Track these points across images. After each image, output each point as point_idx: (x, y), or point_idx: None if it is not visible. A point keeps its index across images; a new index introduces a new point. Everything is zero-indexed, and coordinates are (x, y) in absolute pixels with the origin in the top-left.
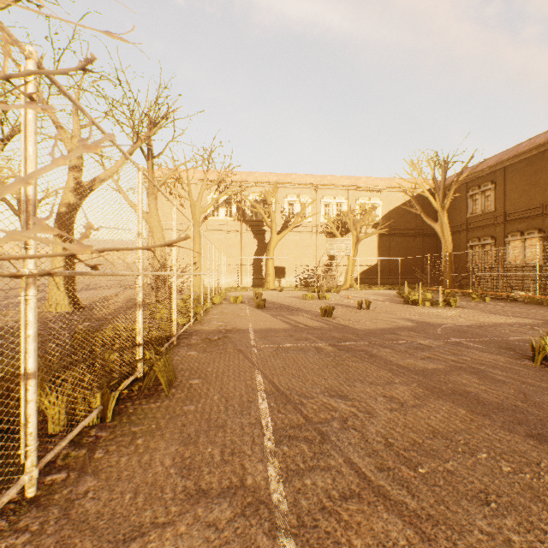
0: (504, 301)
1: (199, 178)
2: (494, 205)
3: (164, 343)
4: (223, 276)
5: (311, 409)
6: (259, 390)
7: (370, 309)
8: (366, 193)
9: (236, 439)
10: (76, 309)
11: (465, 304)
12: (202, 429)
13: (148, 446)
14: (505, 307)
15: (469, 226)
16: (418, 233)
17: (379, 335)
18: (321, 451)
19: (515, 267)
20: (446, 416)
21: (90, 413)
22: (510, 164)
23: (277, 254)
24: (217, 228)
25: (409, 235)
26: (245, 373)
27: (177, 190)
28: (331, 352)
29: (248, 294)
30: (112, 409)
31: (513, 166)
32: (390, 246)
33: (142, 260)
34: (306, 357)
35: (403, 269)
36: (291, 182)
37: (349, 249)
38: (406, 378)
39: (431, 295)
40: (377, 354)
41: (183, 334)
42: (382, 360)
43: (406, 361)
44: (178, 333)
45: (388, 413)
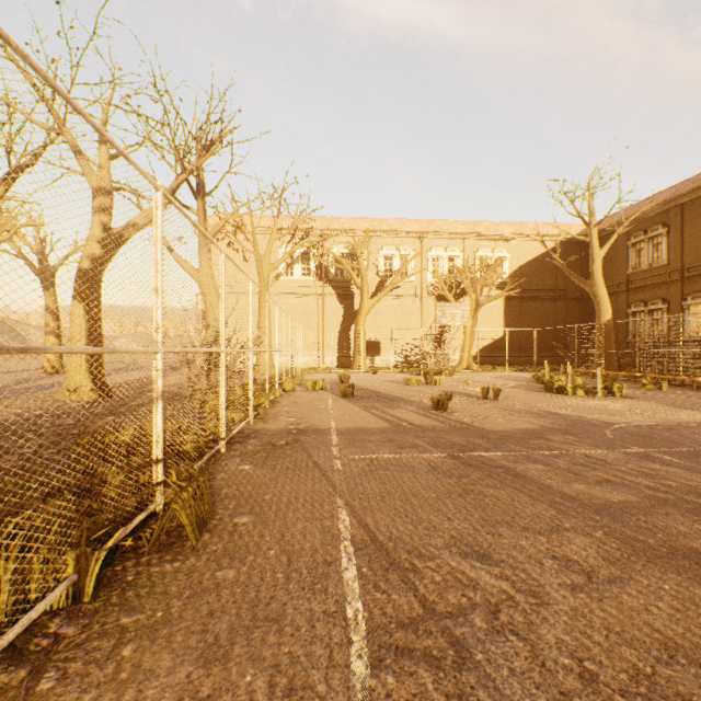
0: (689, 389)
1: (267, 226)
2: (667, 256)
3: (208, 451)
4: (298, 353)
5: (431, 583)
6: (342, 538)
7: (499, 399)
8: (488, 243)
9: (300, 652)
10: (103, 397)
11: (633, 393)
12: (241, 624)
13: (139, 665)
14: (694, 398)
15: (631, 285)
16: (559, 295)
17: (521, 440)
18: (459, 691)
19: (697, 341)
20: (677, 606)
21: (50, 592)
22: (691, 200)
23: (370, 325)
24: (291, 290)
25: (547, 299)
26: (321, 506)
27: (239, 241)
28: (453, 468)
29: (331, 377)
30: (100, 574)
31: (694, 202)
32: (520, 313)
33: (162, 330)
34: (415, 477)
35: (539, 344)
36: (388, 230)
37: (467, 317)
38: (581, 519)
39: (581, 380)
40: (524, 472)
41: (237, 436)
42: (534, 485)
43: (573, 487)
44: (229, 435)
45: (569, 597)
